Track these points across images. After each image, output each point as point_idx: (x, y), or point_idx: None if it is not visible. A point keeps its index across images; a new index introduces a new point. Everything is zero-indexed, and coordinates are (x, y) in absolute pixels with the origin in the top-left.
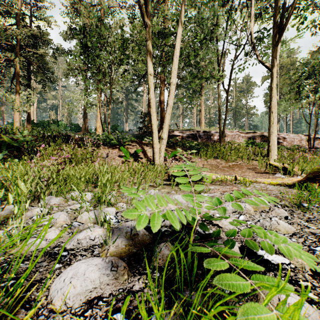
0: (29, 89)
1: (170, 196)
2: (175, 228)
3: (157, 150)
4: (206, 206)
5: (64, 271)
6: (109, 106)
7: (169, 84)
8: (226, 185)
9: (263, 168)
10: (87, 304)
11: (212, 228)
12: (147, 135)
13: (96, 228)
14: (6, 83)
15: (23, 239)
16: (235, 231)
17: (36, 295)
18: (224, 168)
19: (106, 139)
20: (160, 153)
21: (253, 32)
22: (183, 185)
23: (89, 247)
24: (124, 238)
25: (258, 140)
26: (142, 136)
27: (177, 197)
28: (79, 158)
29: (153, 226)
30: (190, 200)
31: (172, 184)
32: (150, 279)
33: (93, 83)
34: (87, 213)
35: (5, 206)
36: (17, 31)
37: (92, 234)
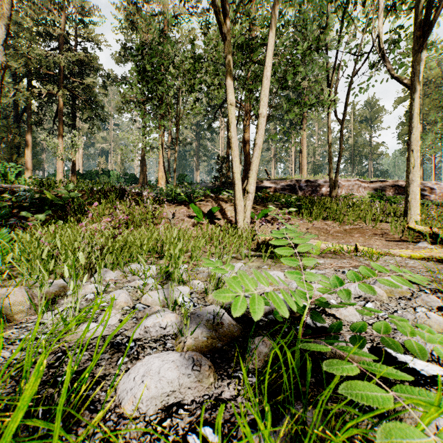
0: (74, 131)
1: (261, 272)
2: (277, 318)
3: (240, 208)
4: (319, 288)
5: (133, 367)
6: (174, 149)
7: (258, 116)
8: (342, 258)
9: (398, 234)
10: (164, 412)
11: (326, 320)
12: (226, 187)
13: (167, 313)
14: (46, 123)
15: (78, 323)
16: (365, 325)
17: (101, 395)
18: (338, 234)
19: (171, 193)
20: (245, 212)
21: (381, 33)
22: (287, 258)
23: (159, 337)
24: (204, 327)
25: (389, 192)
26: (220, 189)
27: (272, 274)
28: (138, 220)
29: (257, 314)
30: (298, 280)
31: (263, 255)
32: (245, 385)
33: (155, 119)
34: (154, 293)
35: (53, 280)
36: (60, 56)
37: (163, 321)
